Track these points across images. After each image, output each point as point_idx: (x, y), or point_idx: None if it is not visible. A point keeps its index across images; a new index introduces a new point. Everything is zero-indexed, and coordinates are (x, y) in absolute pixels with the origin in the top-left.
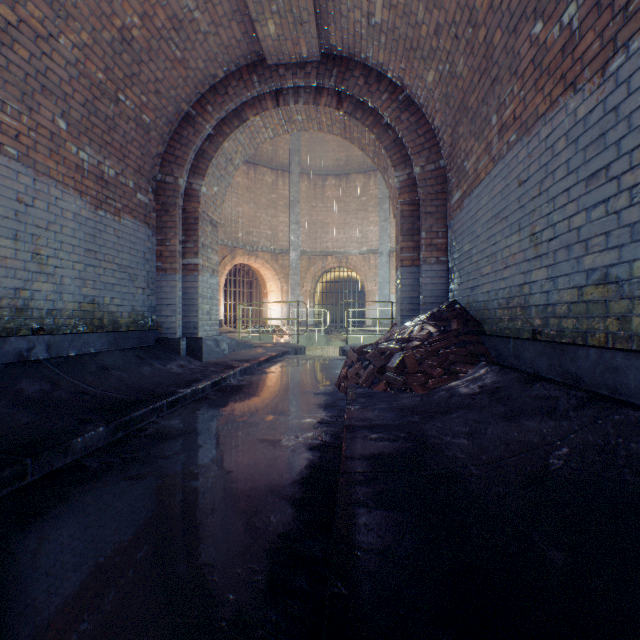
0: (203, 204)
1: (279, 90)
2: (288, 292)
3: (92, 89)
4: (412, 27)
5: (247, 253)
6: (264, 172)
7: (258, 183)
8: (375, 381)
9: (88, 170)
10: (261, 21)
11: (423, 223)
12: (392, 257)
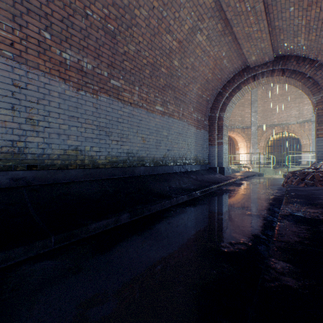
0: (224, 121)
1: (254, 75)
2: (250, 147)
3: (197, 97)
4: (319, 44)
5: (228, 130)
6: None
7: None
8: (299, 183)
9: (195, 119)
10: (249, 58)
11: None
12: None
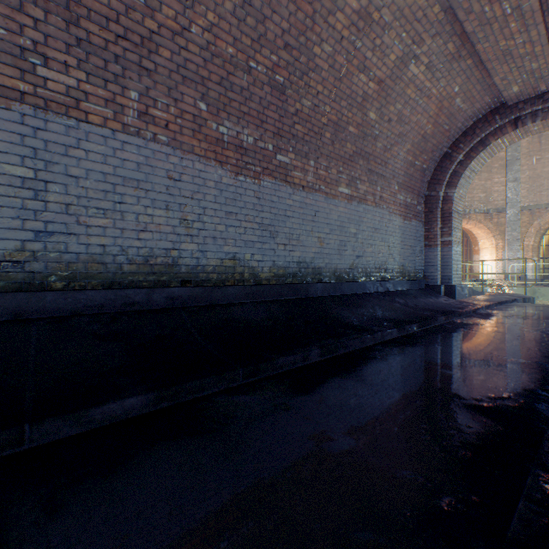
0: (453, 203)
1: (516, 118)
2: (503, 248)
3: (406, 166)
4: None
5: None
6: None
7: None
8: None
9: (401, 203)
10: (506, 90)
11: None
12: None
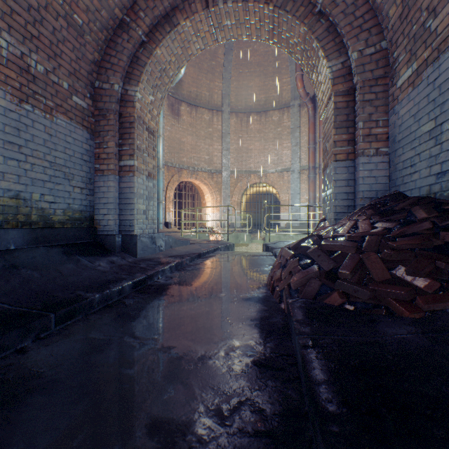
0: (138, 109)
1: None
2: (221, 202)
3: None
4: None
5: (190, 173)
6: (203, 112)
7: (198, 120)
8: (324, 290)
9: (8, 59)
10: None
11: (361, 112)
12: (301, 174)
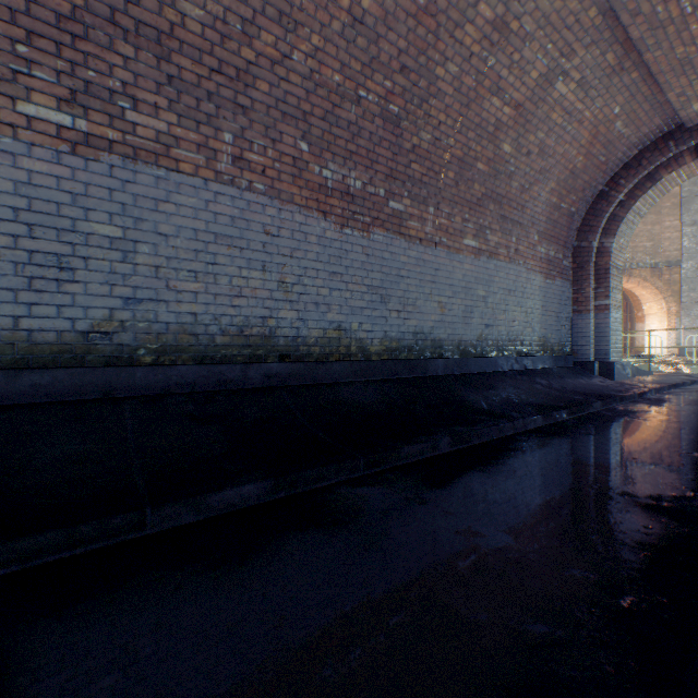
0: (611, 256)
1: (697, 144)
2: (677, 313)
3: (548, 210)
4: None
5: None
6: None
7: None
8: None
9: (542, 258)
10: (684, 108)
11: None
12: None
